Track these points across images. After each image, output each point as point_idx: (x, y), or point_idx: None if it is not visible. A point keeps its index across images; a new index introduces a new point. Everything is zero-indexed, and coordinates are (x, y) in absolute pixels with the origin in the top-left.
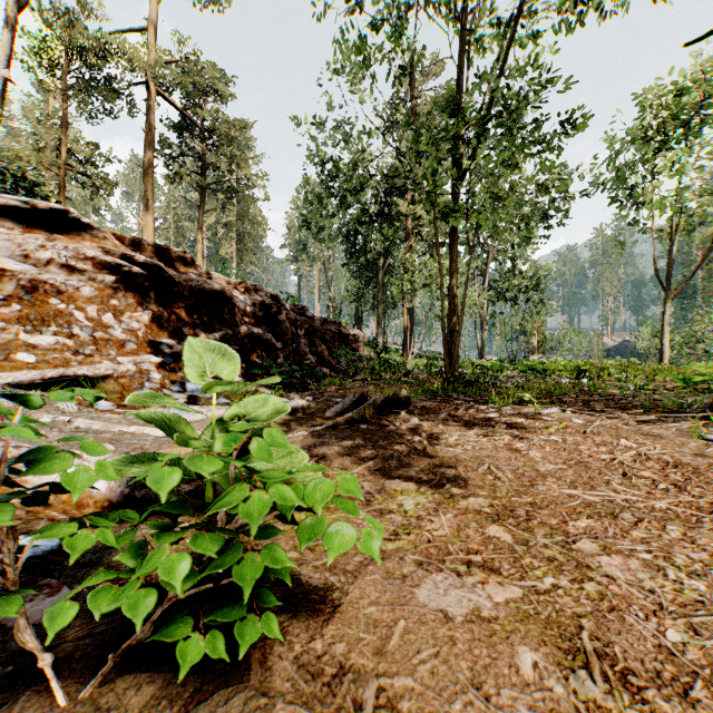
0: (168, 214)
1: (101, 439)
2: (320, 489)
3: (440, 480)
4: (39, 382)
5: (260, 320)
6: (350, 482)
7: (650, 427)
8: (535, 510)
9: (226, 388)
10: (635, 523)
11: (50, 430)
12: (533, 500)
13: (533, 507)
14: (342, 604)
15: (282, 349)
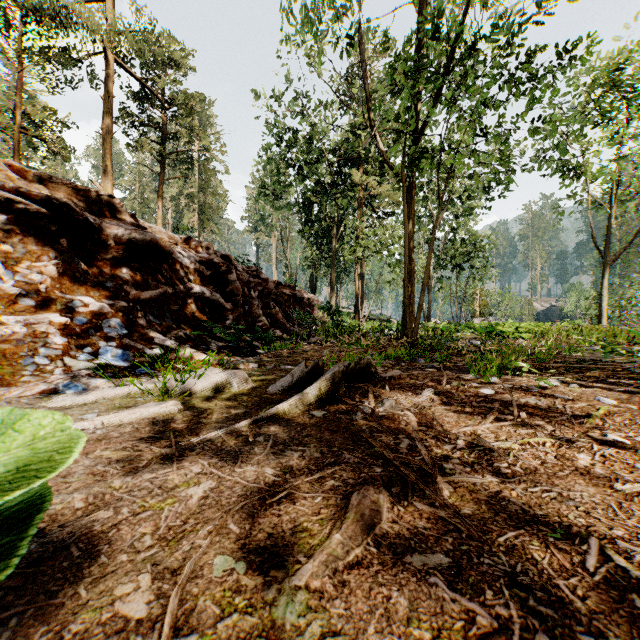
0: (134, 186)
1: None
2: None
3: (528, 630)
4: None
5: (207, 279)
6: None
7: None
8: None
9: None
10: None
11: None
12: None
13: None
14: None
15: (232, 310)
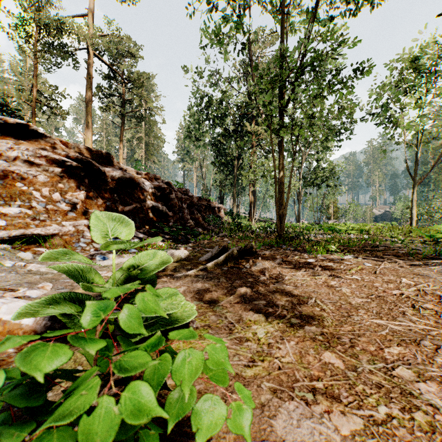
0: (102, 132)
1: (45, 279)
2: (188, 362)
3: (282, 311)
4: (7, 239)
5: (158, 198)
6: (219, 351)
7: (418, 269)
8: (356, 338)
9: (121, 247)
10: (434, 349)
11: (10, 272)
12: (352, 329)
13: (353, 335)
14: (211, 438)
15: (172, 216)
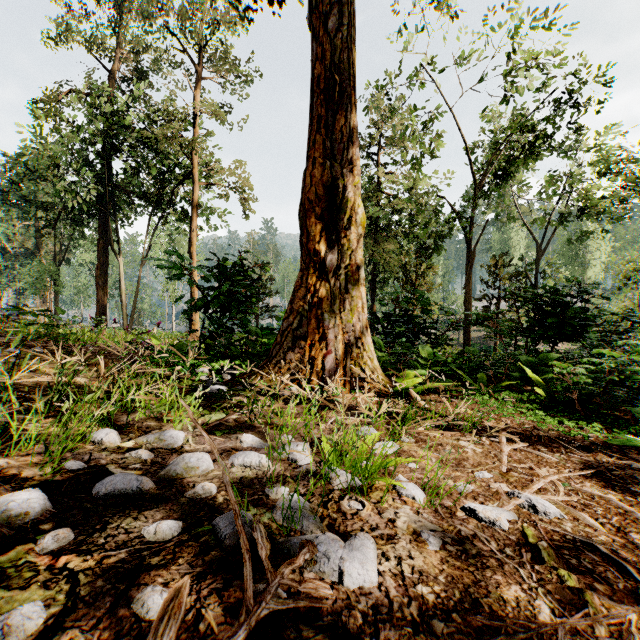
0: None
1: None
2: None
3: None
4: None
5: None
6: None
7: None
8: None
9: None
10: None
11: None
12: None
13: None
14: None
15: None
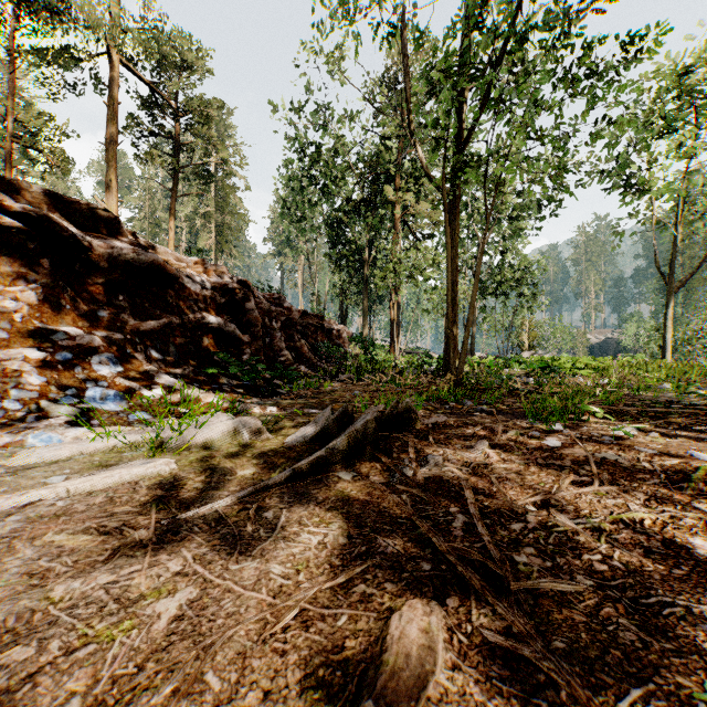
0: (144, 204)
1: None
2: None
3: None
4: None
5: (221, 307)
6: None
7: None
8: None
9: None
10: None
11: None
12: None
13: None
14: None
15: (250, 343)
